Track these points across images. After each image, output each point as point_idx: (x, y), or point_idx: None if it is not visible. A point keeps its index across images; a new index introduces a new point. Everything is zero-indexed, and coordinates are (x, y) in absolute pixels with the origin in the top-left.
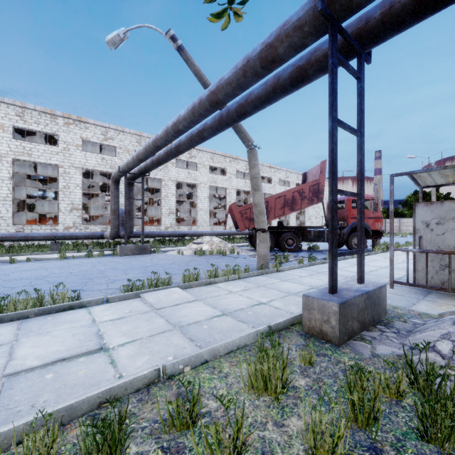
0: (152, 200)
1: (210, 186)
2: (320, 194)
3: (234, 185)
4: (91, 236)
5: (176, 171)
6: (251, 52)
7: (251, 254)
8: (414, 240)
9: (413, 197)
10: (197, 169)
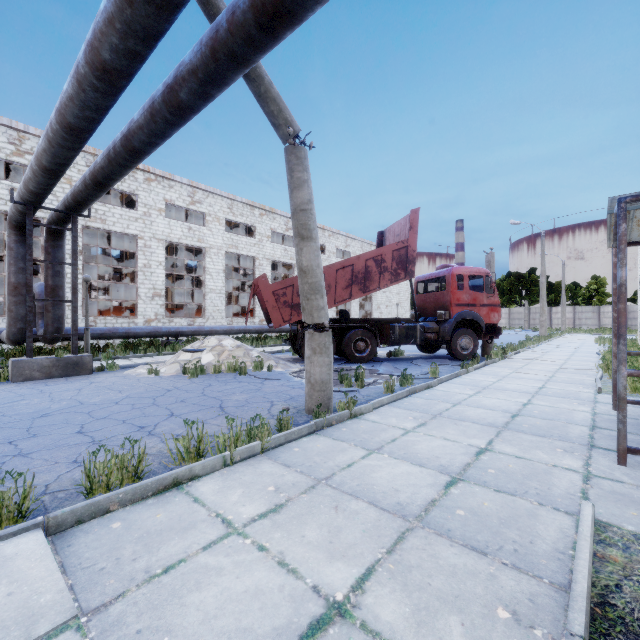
0: (130, 275)
1: (227, 253)
2: (410, 265)
3: (267, 254)
4: None
5: (166, 224)
6: None
7: (294, 370)
8: None
9: (506, 281)
10: (205, 223)
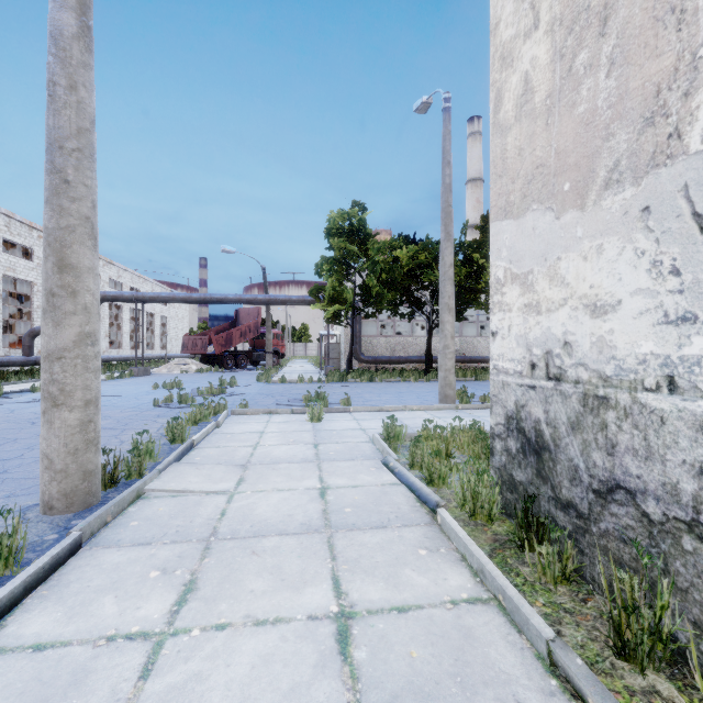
0: None
1: None
2: (259, 329)
3: None
4: (26, 362)
5: None
6: (306, 298)
7: (229, 370)
8: (326, 356)
9: None
10: None
